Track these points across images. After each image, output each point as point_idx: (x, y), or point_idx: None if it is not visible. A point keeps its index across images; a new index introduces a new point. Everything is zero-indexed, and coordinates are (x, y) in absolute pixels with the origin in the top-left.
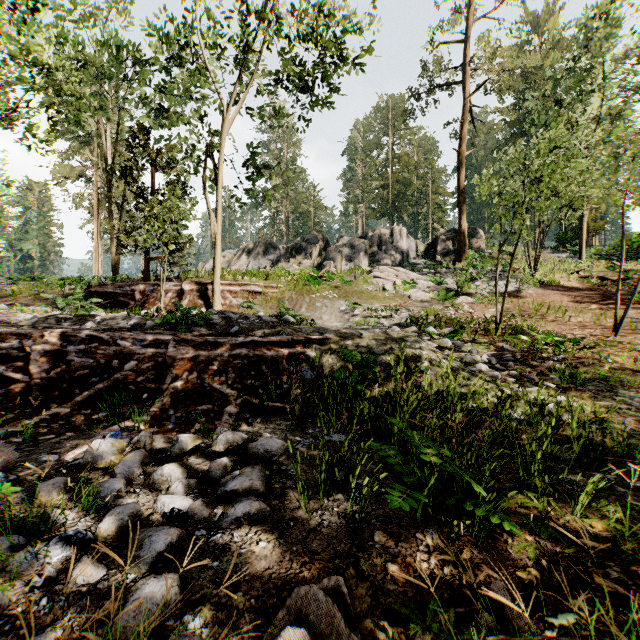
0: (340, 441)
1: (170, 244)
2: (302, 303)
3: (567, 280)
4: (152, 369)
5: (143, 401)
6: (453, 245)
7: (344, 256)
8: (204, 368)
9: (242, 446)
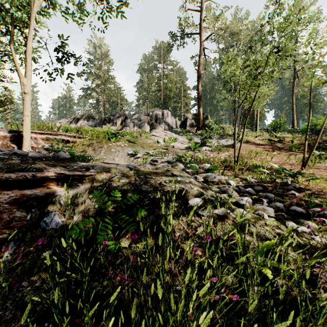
0: None
1: None
2: (101, 149)
3: (254, 140)
4: None
5: None
6: (195, 122)
7: (135, 125)
8: None
9: None
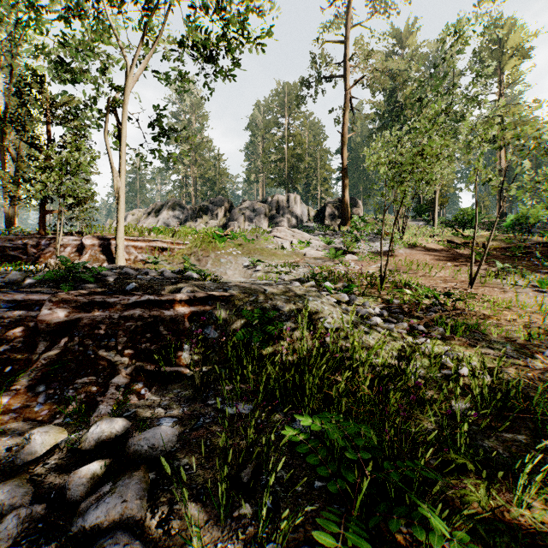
0: (245, 414)
1: (67, 197)
2: (208, 259)
3: (426, 243)
4: (21, 336)
5: (5, 376)
6: (338, 212)
7: (247, 218)
8: (88, 332)
9: (125, 434)
